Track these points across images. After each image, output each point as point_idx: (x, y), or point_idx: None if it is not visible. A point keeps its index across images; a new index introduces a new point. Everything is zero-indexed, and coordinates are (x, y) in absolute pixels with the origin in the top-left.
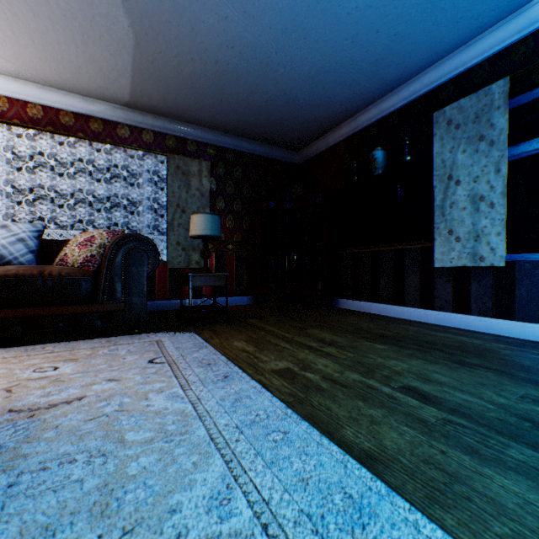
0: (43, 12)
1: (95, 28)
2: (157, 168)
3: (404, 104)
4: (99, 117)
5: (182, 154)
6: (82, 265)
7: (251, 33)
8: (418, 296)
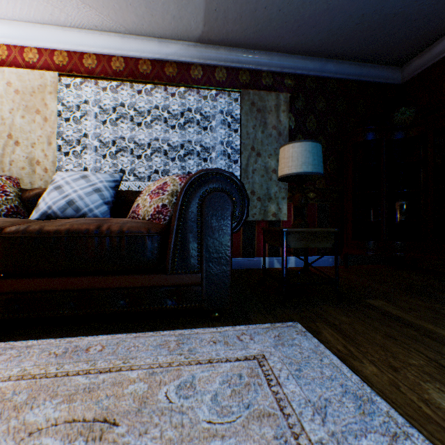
0: None
1: None
2: (229, 110)
3: None
4: (173, 60)
5: (256, 89)
6: (152, 218)
7: None
8: None
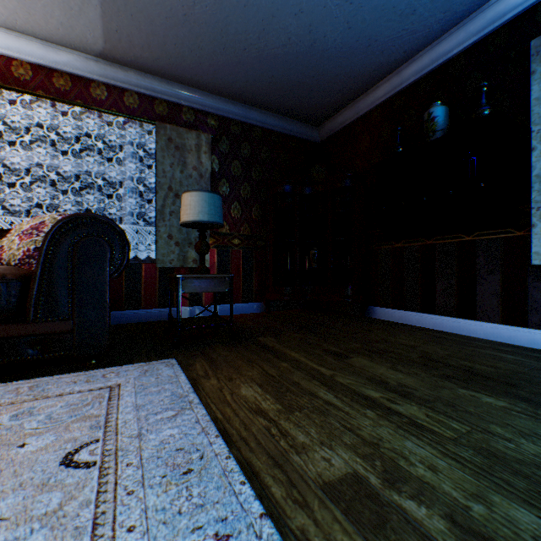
0: None
1: None
2: (143, 142)
3: (476, 39)
4: (66, 71)
5: (175, 124)
6: (20, 263)
7: None
8: (500, 307)
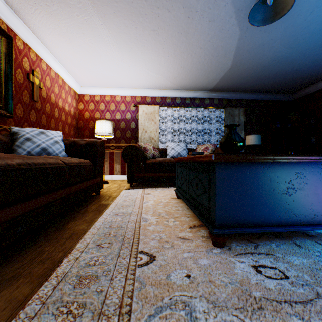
0: (200, 69)
1: (216, 68)
2: (218, 115)
3: None
4: (198, 97)
5: (230, 106)
6: None
7: (288, 53)
8: None
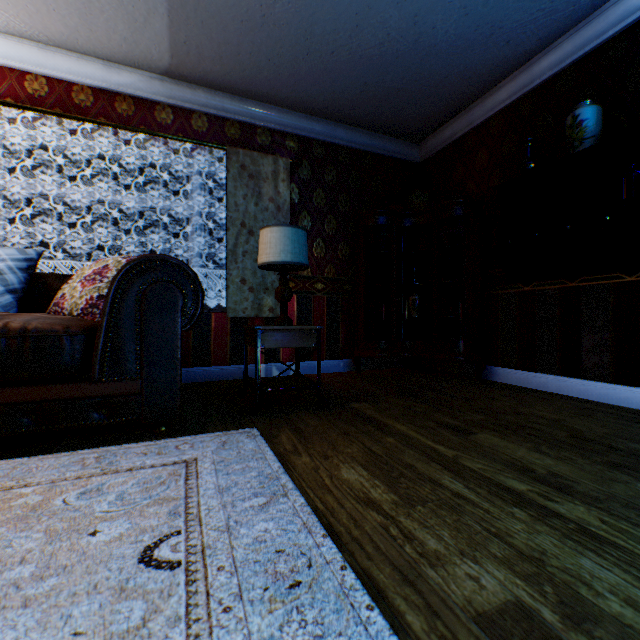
0: None
1: None
2: (212, 171)
3: None
4: (129, 94)
5: (249, 149)
6: (83, 313)
7: None
8: None
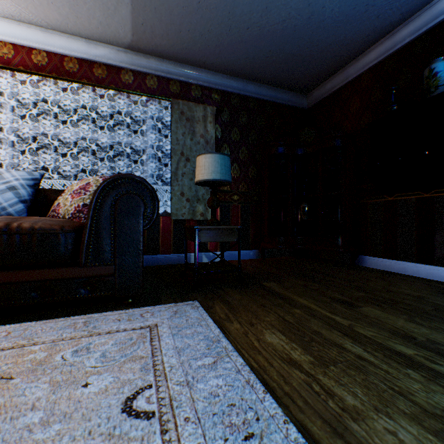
0: None
1: None
2: (160, 116)
3: None
4: (103, 62)
5: (186, 100)
6: (72, 216)
7: None
8: None
